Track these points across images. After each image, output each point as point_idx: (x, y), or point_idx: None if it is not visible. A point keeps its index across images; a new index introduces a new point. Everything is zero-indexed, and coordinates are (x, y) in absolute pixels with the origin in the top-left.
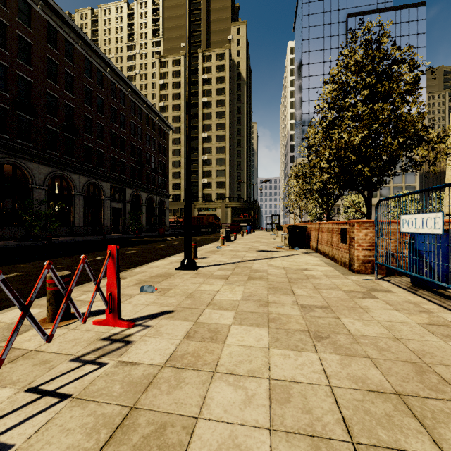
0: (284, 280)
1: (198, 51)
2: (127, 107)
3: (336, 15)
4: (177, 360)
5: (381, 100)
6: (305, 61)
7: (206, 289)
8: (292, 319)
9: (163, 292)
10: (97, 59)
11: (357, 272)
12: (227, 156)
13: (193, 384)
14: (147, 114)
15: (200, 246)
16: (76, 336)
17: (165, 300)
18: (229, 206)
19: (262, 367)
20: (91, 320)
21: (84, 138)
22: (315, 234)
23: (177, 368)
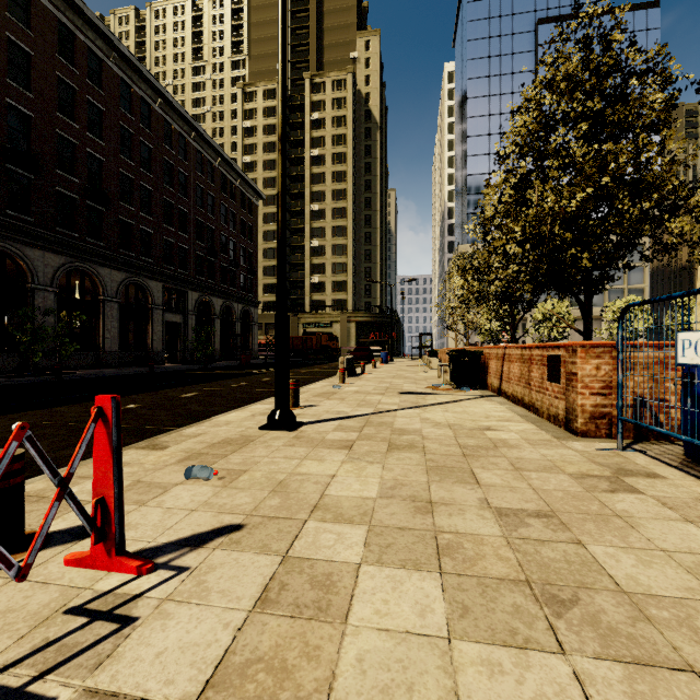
0: (454, 450)
1: (304, 76)
2: (191, 161)
3: (520, 20)
4: (229, 685)
5: (609, 140)
6: (472, 93)
7: (312, 472)
8: (486, 547)
9: (229, 479)
10: (141, 83)
11: (582, 434)
12: (349, 241)
13: None
14: (223, 173)
15: (305, 384)
16: (13, 601)
17: (231, 498)
18: (353, 320)
19: None
20: (65, 552)
21: (119, 210)
22: (496, 365)
23: None
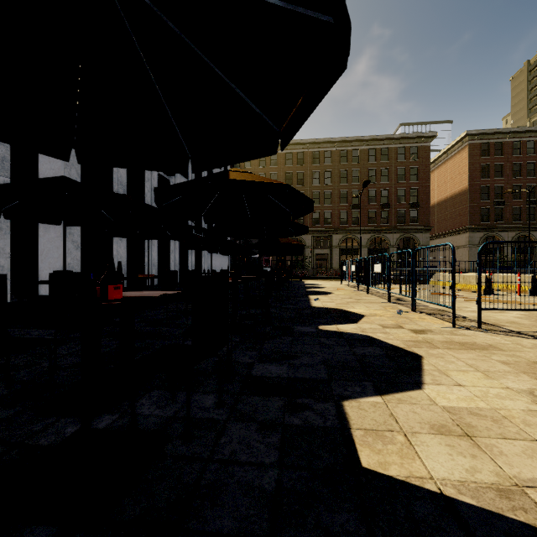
0: None
1: None
2: None
3: None
4: None
5: None
6: None
7: None
8: None
9: None
10: None
11: None
12: None
13: None
14: None
15: None
16: None
17: None
18: None
19: None
20: None
21: None
22: None
23: None
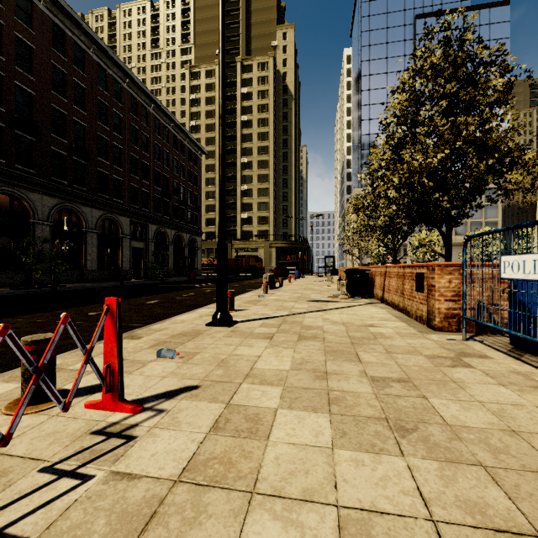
0: (345, 340)
1: (236, 60)
2: (151, 126)
3: (402, 16)
4: (197, 470)
5: (464, 113)
6: (365, 72)
7: (244, 354)
8: (361, 399)
9: (187, 358)
10: (114, 68)
11: (438, 329)
12: (271, 185)
13: (219, 517)
14: (175, 135)
15: (238, 294)
16: (57, 427)
17: (189, 370)
18: (273, 246)
19: (325, 483)
20: (83, 400)
21: (97, 163)
22: (380, 280)
23: (196, 485)
